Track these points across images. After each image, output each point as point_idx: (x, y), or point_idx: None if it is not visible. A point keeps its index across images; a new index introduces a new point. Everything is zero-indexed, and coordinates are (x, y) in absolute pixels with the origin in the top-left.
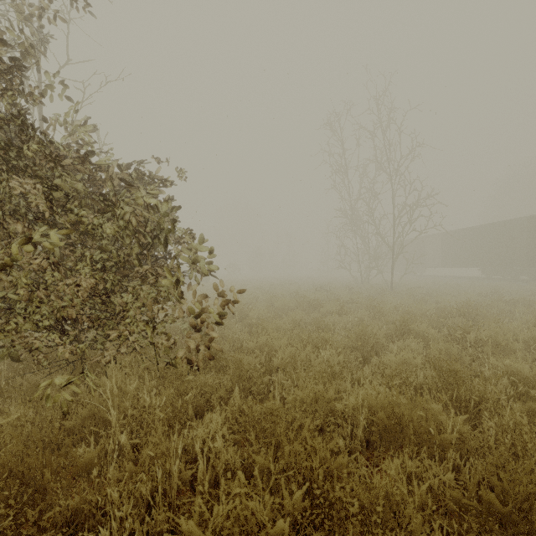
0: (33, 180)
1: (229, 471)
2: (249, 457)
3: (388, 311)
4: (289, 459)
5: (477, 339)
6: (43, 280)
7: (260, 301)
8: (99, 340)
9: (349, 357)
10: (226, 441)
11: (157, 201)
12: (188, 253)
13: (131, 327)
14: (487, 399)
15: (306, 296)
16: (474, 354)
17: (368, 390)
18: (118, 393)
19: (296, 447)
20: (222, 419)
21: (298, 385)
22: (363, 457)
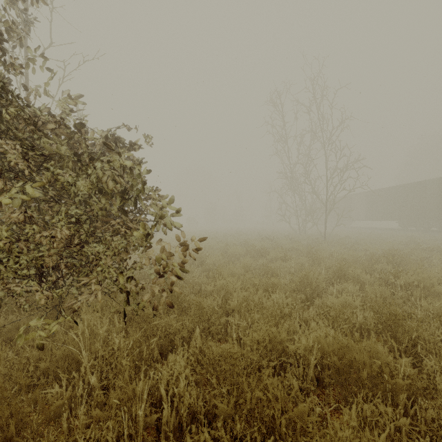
0: (13, 142)
1: (192, 413)
2: (211, 400)
3: (324, 257)
4: (250, 406)
5: (406, 283)
6: (23, 232)
7: (215, 249)
8: (75, 285)
9: (295, 299)
10: (188, 381)
11: (126, 161)
12: (153, 208)
13: (103, 273)
14: (423, 339)
15: (254, 244)
16: (404, 296)
17: (318, 332)
18: (90, 334)
19: (257, 394)
20: (185, 360)
21: (253, 326)
22: (316, 398)
